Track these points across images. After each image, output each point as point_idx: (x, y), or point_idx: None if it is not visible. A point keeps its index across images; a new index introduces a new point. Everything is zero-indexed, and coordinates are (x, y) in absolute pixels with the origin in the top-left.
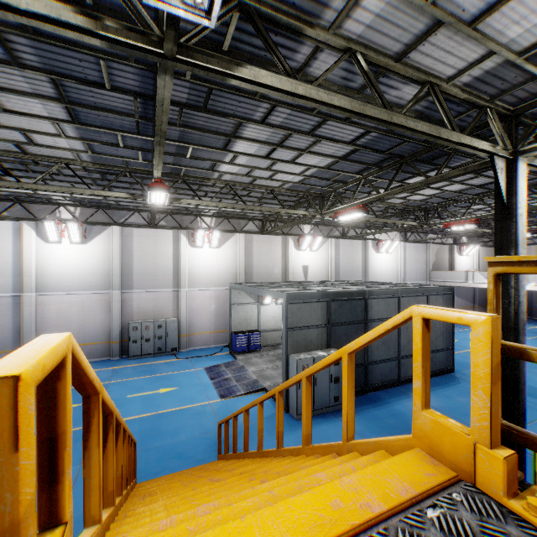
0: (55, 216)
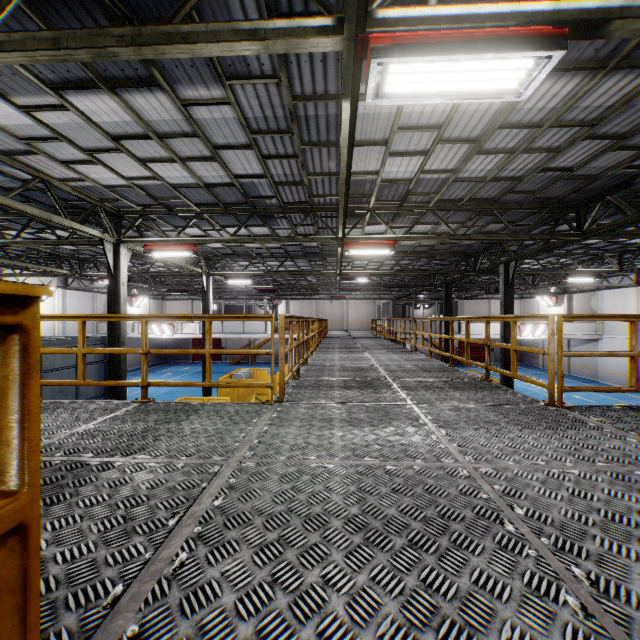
0: None
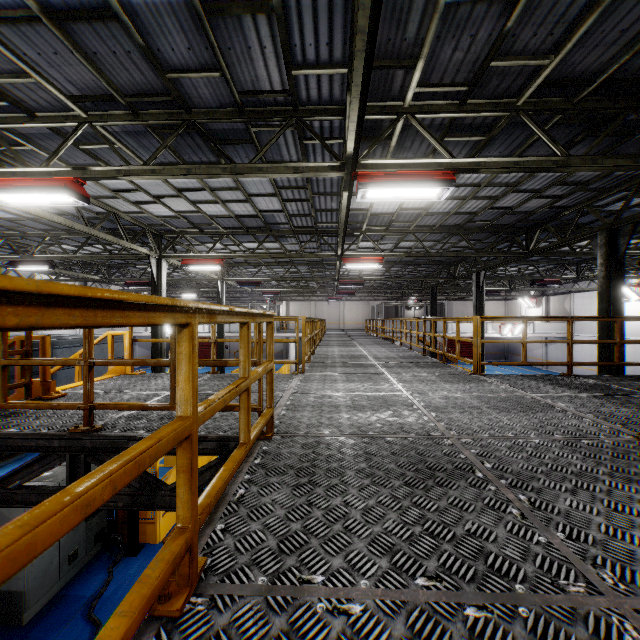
0: None
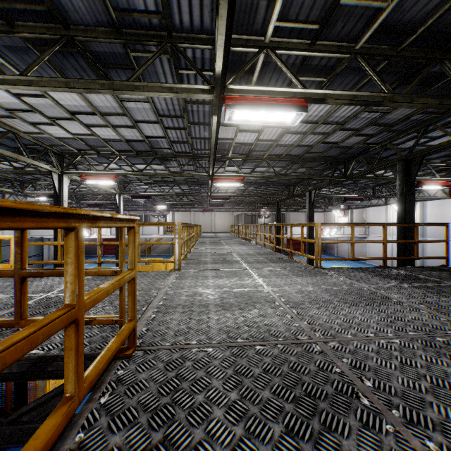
0: None
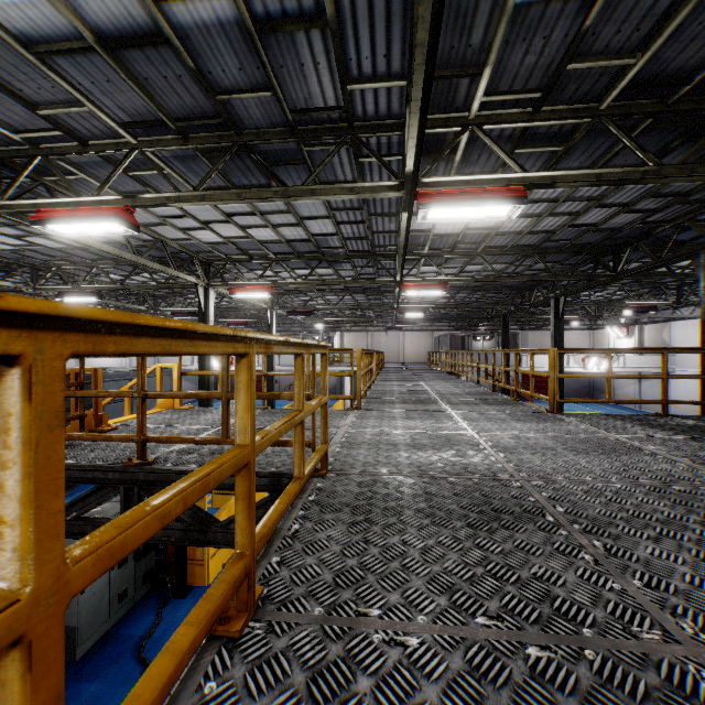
0: None
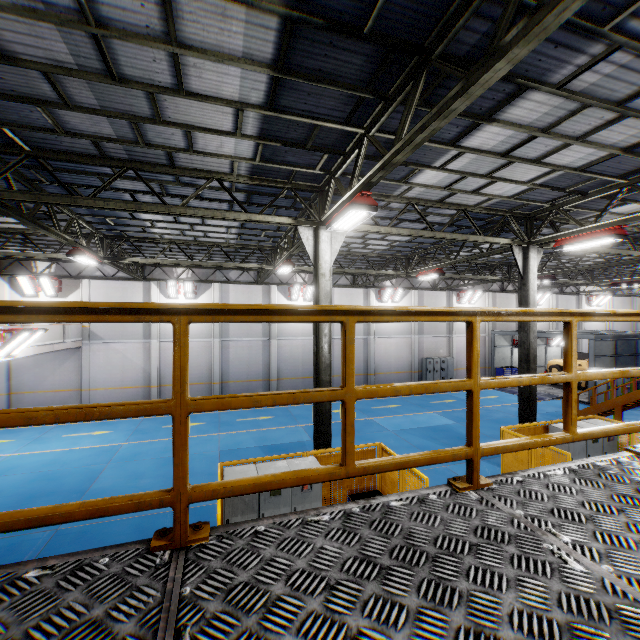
0: (382, 284)
